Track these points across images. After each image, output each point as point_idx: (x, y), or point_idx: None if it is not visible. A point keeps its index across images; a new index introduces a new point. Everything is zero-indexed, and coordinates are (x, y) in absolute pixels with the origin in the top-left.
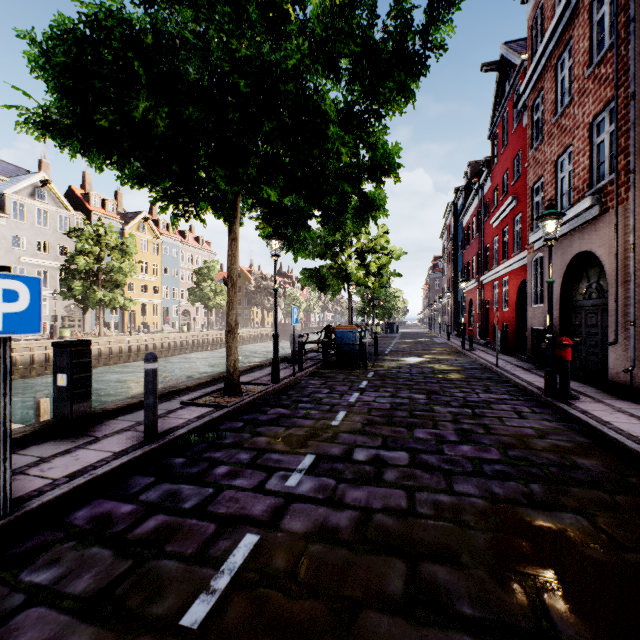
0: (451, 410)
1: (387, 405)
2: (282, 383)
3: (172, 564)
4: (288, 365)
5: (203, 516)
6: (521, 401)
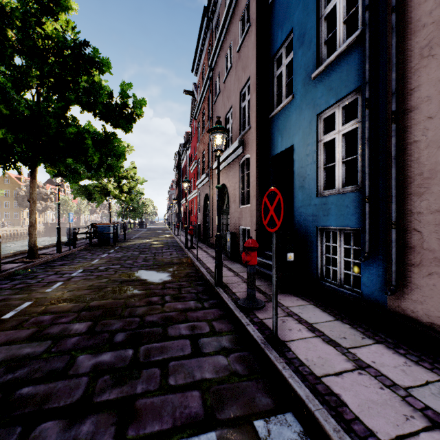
0: (146, 255)
1: (120, 256)
2: (63, 253)
3: (36, 288)
4: (65, 246)
5: (41, 282)
6: (176, 251)
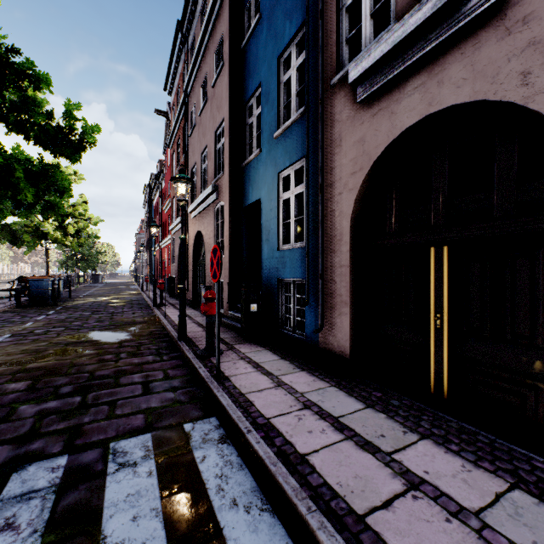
0: (101, 315)
1: (64, 318)
2: None
3: None
4: None
5: None
6: (142, 309)
